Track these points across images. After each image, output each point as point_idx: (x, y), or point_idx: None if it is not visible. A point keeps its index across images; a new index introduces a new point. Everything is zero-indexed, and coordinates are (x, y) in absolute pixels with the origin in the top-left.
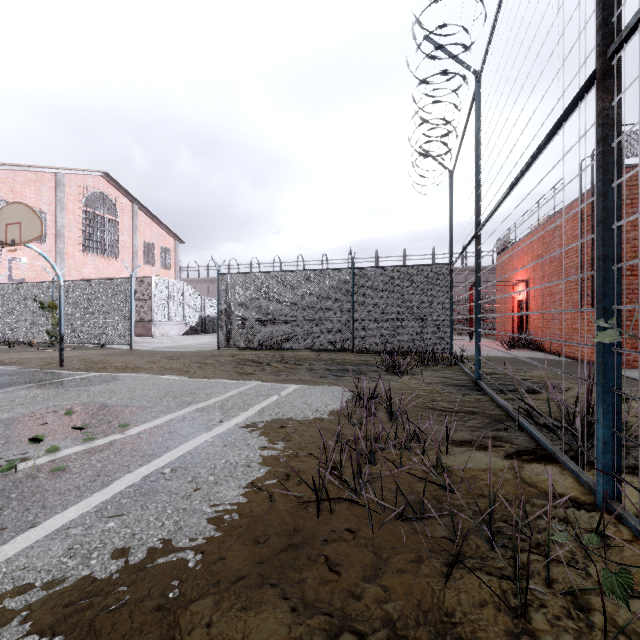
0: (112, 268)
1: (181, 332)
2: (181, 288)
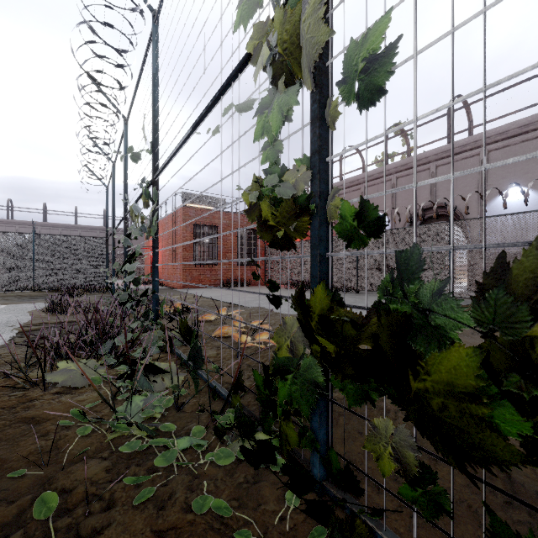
0: None
1: None
2: None
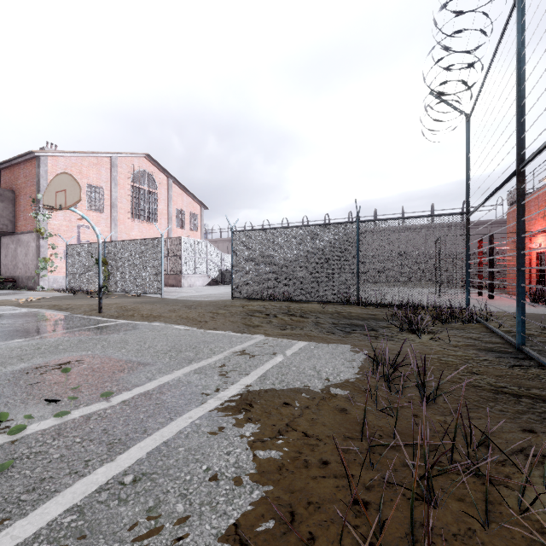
0: (152, 231)
1: (205, 283)
2: (205, 246)
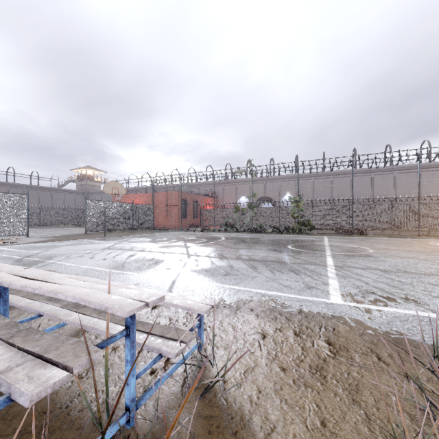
0: None
1: None
2: None
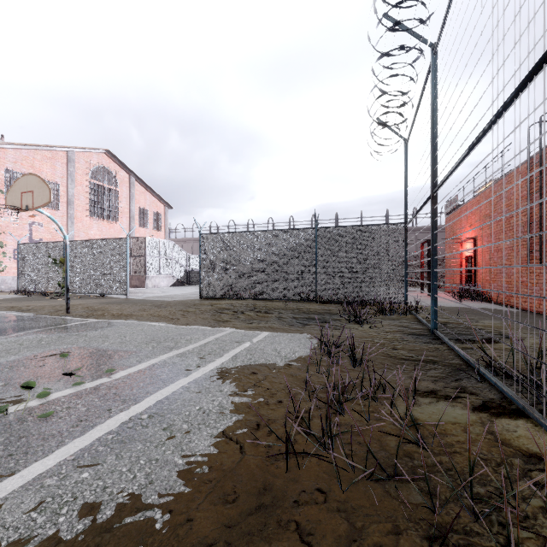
0: (113, 230)
1: (169, 284)
2: (169, 246)
